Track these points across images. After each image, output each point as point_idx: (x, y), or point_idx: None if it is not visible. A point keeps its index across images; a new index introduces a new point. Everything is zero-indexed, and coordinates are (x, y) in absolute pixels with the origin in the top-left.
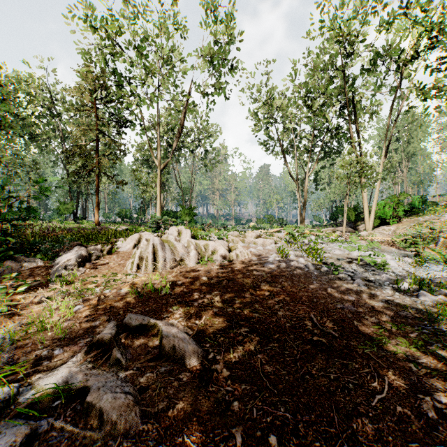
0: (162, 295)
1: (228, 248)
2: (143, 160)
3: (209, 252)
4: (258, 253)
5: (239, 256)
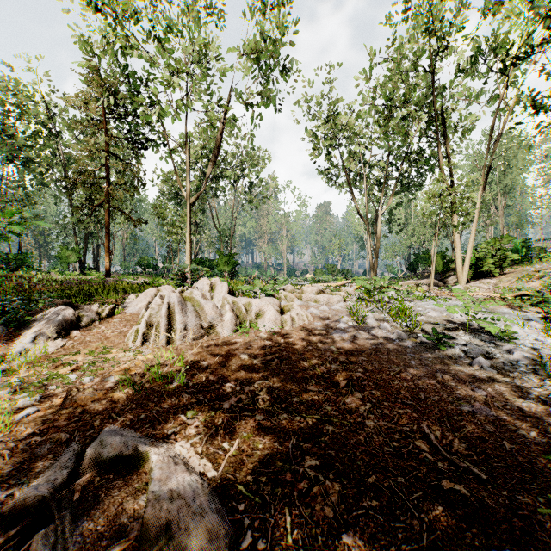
0: (173, 388)
1: (280, 308)
2: (170, 194)
3: (252, 314)
4: (321, 315)
5: (296, 320)
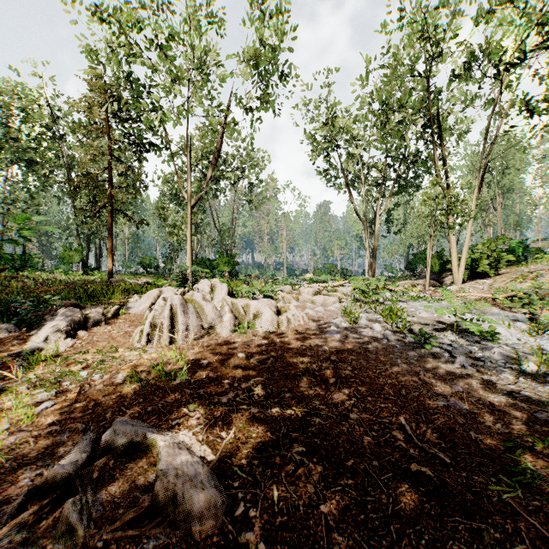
0: (176, 384)
1: (277, 309)
2: (171, 195)
3: (250, 316)
4: (317, 316)
5: (292, 321)
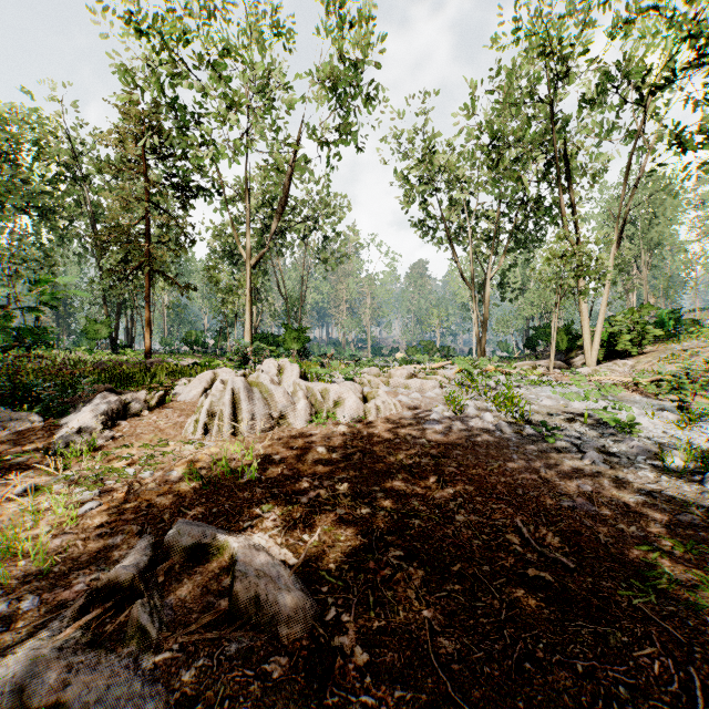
0: (244, 482)
1: (362, 395)
2: (224, 252)
3: (329, 403)
4: (412, 404)
5: (382, 410)
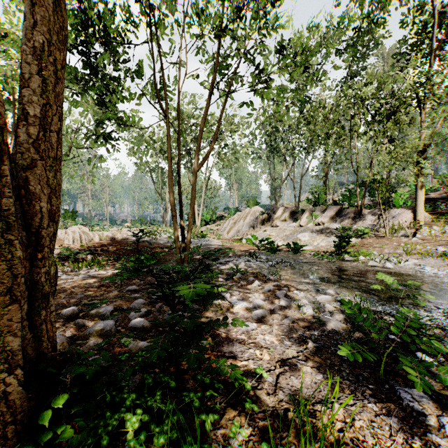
0: (92, 247)
1: (113, 235)
2: None
3: (104, 236)
4: (128, 237)
5: (119, 238)
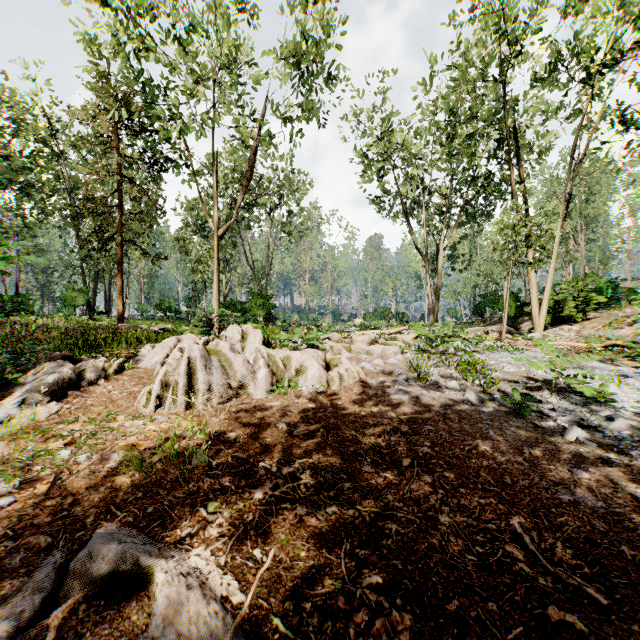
0: (191, 469)
1: (325, 363)
2: (195, 225)
3: (291, 371)
4: (375, 371)
5: (345, 378)
